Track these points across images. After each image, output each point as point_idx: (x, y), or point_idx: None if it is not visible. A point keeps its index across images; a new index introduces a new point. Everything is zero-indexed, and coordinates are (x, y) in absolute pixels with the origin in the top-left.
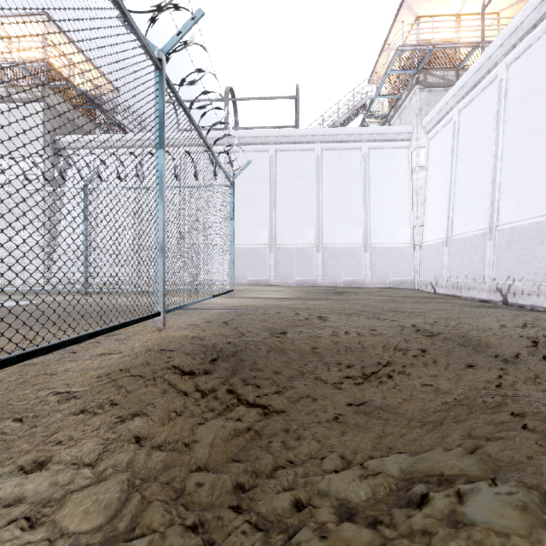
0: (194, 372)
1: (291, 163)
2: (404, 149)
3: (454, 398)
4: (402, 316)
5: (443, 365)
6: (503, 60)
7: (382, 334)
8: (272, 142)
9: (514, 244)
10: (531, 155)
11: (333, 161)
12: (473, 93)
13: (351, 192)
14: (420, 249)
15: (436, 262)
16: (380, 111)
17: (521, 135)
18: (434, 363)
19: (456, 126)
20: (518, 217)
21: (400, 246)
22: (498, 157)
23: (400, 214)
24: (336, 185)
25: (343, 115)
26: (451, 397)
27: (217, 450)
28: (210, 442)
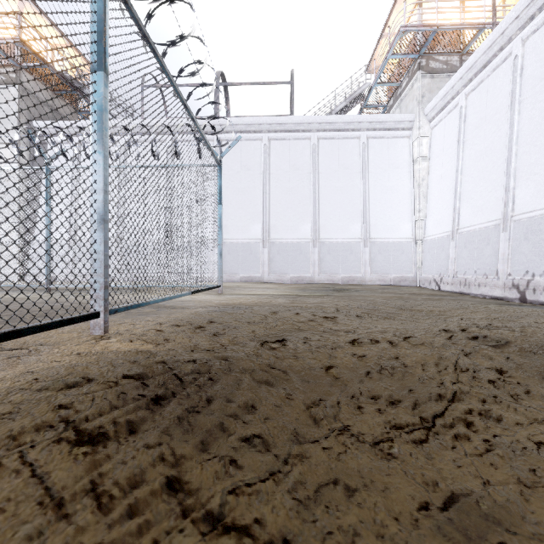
0: (105, 435)
1: (286, 152)
2: (405, 139)
3: None
4: (420, 315)
5: None
6: (519, 34)
7: (427, 345)
8: (266, 130)
9: (533, 235)
10: None
11: (331, 151)
12: (482, 74)
13: (350, 184)
14: (422, 244)
15: (440, 257)
16: (378, 100)
17: (541, 114)
18: (528, 395)
19: (463, 111)
20: (538, 206)
21: (401, 241)
22: (513, 140)
23: (401, 207)
24: (334, 176)
25: (340, 104)
26: None
27: None
28: None
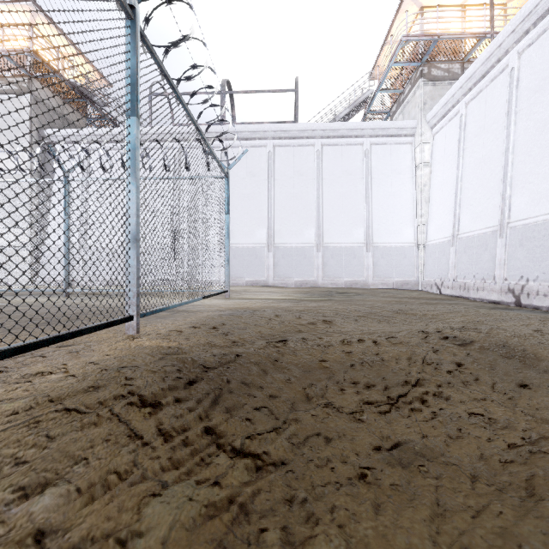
0: (160, 401)
1: (290, 159)
2: (408, 145)
3: (522, 438)
4: (414, 319)
5: (488, 384)
6: (515, 47)
7: (404, 343)
8: (270, 136)
9: (527, 242)
10: (546, 147)
11: (334, 157)
12: (481, 84)
13: (353, 189)
14: (424, 248)
15: (441, 262)
16: (381, 106)
17: (535, 126)
18: (476, 382)
19: (463, 120)
20: (532, 213)
21: (403, 246)
22: (510, 150)
23: (403, 212)
24: (337, 182)
25: (344, 110)
26: (518, 436)
27: None
28: (163, 536)
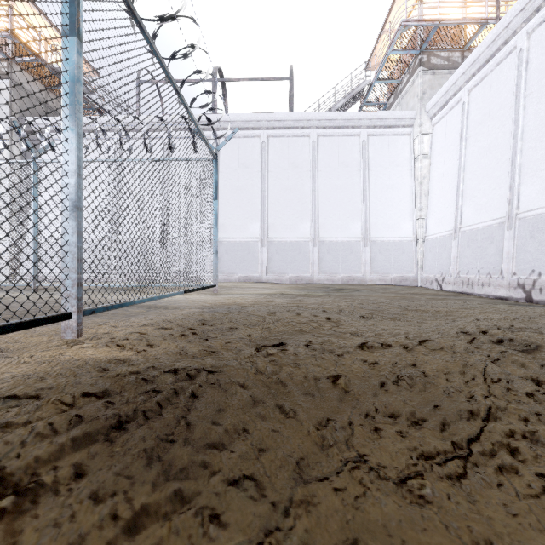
0: (39, 481)
1: (284, 150)
2: (406, 136)
3: None
4: (427, 316)
5: None
6: (524, 27)
7: (446, 349)
8: (264, 126)
9: (539, 233)
10: None
11: (330, 148)
12: (485, 69)
13: (350, 182)
14: (423, 243)
15: (442, 256)
16: (378, 98)
17: None
18: None
19: (466, 107)
20: (544, 203)
21: (402, 241)
22: (518, 136)
23: (402, 206)
24: (333, 174)
25: (340, 101)
26: None
27: None
28: None
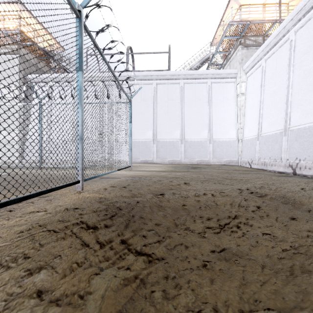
0: (97, 226)
1: (166, 91)
2: (232, 83)
3: (290, 246)
4: (235, 182)
5: (273, 218)
6: (293, 28)
7: (228, 195)
8: (155, 78)
9: (300, 138)
10: (310, 85)
11: (191, 90)
12: (274, 49)
13: (201, 108)
14: (241, 142)
15: (251, 149)
16: (217, 61)
17: (304, 73)
18: (267, 217)
19: (264, 69)
20: (302, 122)
21: (230, 140)
22: (290, 86)
23: (230, 121)
24: (192, 104)
25: (196, 63)
26: (288, 245)
27: (107, 303)
28: (102, 294)
